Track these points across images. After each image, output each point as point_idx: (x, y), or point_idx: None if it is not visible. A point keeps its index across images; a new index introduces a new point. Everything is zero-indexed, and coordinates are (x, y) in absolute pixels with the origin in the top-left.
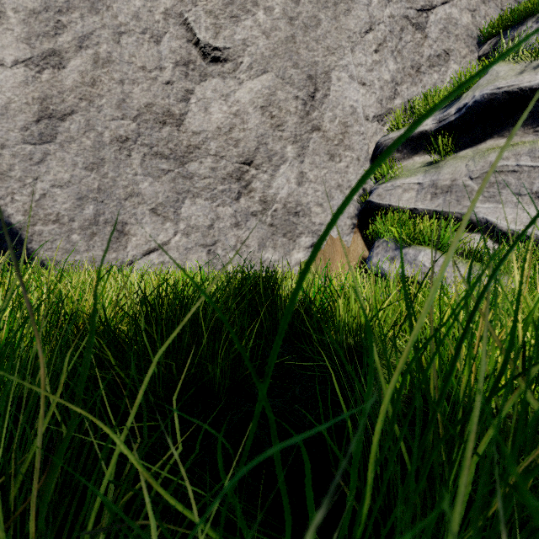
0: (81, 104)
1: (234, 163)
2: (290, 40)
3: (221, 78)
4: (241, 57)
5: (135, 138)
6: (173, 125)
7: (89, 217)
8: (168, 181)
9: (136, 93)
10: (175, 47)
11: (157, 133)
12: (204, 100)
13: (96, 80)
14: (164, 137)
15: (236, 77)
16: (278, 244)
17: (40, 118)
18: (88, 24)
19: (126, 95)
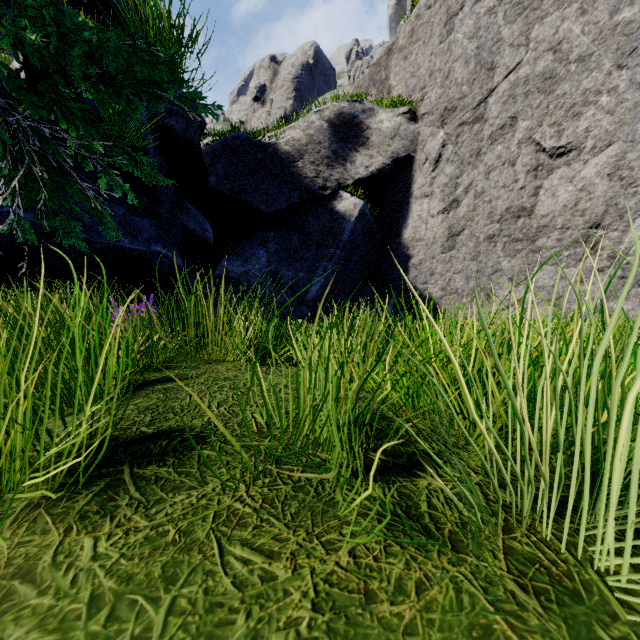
0: (467, 224)
1: (580, 230)
2: (639, 104)
3: (566, 166)
4: (583, 143)
5: (498, 234)
6: (525, 216)
7: (471, 288)
8: (520, 257)
9: (499, 205)
10: (526, 162)
11: (513, 226)
12: (551, 189)
13: (475, 207)
14: (519, 227)
15: (580, 160)
16: (631, 294)
17: (448, 238)
18: (471, 177)
19: (493, 208)
